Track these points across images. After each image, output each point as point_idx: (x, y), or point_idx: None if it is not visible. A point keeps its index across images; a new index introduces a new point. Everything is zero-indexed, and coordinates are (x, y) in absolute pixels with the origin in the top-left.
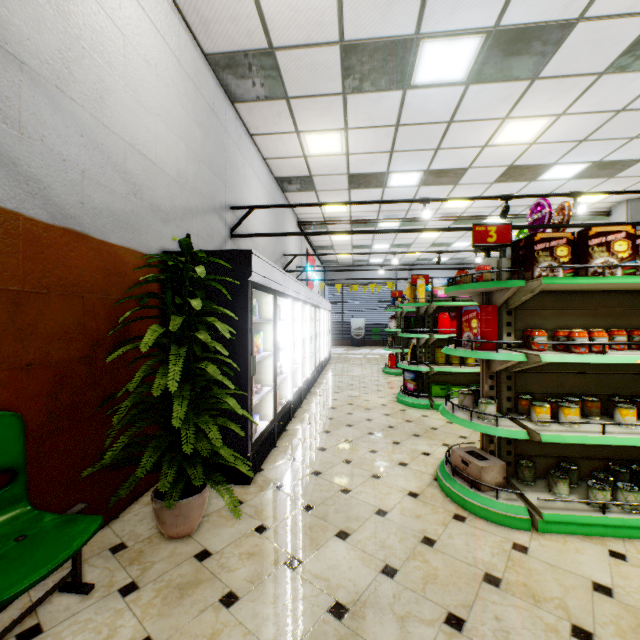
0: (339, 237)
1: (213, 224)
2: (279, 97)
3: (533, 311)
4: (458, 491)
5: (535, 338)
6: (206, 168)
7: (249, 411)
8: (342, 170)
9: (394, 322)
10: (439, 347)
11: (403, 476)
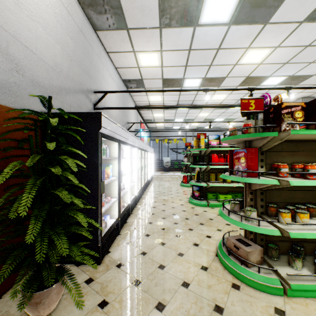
0: (157, 115)
1: (82, 100)
2: (122, 28)
3: (276, 152)
4: (233, 266)
5: (281, 169)
6: (76, 65)
7: (99, 217)
8: (159, 76)
9: (186, 159)
10: (212, 172)
11: (197, 254)
